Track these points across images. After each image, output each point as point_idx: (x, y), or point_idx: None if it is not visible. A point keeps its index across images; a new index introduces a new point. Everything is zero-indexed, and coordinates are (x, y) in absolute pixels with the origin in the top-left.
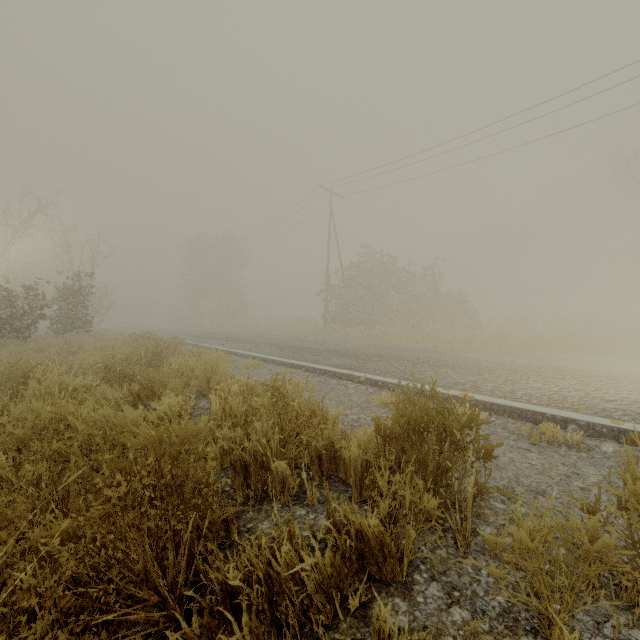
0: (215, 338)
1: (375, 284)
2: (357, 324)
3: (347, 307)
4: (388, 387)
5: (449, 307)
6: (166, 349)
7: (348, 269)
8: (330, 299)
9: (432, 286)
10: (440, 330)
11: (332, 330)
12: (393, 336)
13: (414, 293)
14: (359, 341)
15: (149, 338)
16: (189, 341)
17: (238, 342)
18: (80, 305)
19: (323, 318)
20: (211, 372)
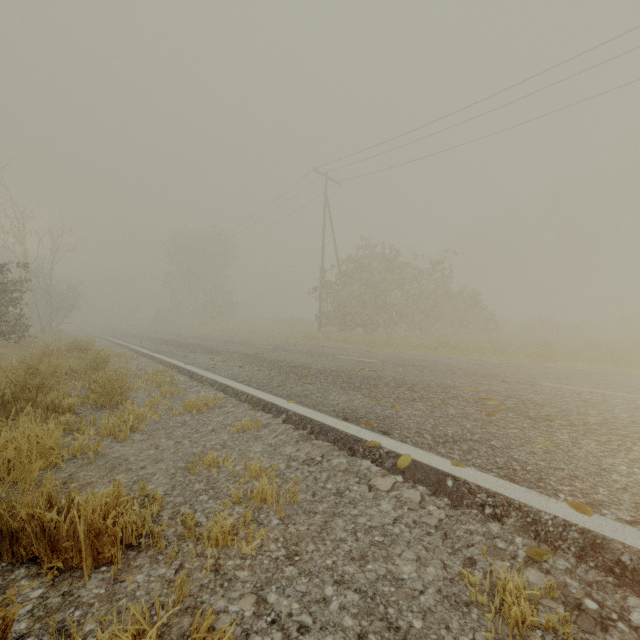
0: (182, 345)
1: (376, 281)
2: (356, 326)
3: (344, 307)
4: (477, 503)
5: (461, 307)
6: (51, 377)
7: (345, 264)
8: (325, 298)
9: (441, 283)
10: (451, 333)
11: (328, 334)
12: (400, 341)
13: (421, 291)
14: (363, 351)
15: (81, 349)
16: (146, 350)
17: (206, 353)
18: (11, 304)
19: (317, 319)
20: (19, 478)
